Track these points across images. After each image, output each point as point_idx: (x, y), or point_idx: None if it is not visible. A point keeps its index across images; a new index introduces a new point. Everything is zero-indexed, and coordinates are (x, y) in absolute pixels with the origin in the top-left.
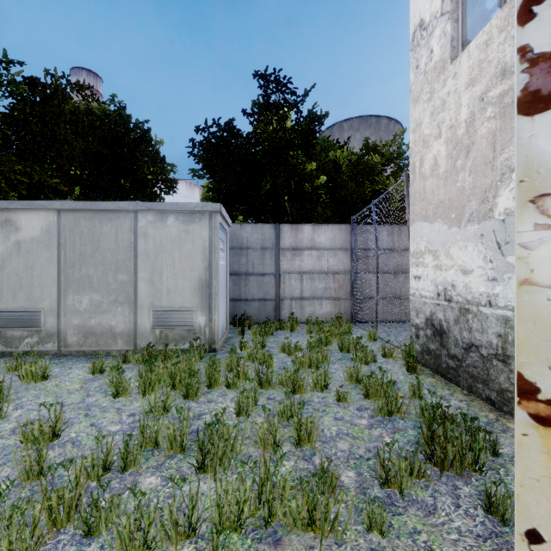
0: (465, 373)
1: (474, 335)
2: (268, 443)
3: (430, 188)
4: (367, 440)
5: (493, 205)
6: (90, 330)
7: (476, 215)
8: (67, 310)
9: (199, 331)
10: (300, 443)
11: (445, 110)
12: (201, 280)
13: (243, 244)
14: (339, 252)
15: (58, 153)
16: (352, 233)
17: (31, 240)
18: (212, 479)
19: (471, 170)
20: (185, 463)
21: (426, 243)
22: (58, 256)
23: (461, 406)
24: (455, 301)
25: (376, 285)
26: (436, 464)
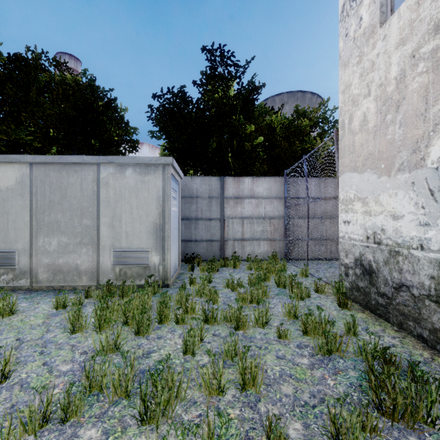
0: (395, 310)
1: (405, 276)
2: (212, 388)
3: (359, 142)
4: (310, 382)
5: (425, 154)
6: (59, 268)
7: (407, 164)
8: (38, 250)
9: (153, 268)
10: (245, 387)
11: (374, 70)
12: (156, 224)
13: (193, 193)
14: (274, 200)
15: (32, 114)
16: (285, 184)
17: (7, 189)
18: (154, 433)
19: (401, 123)
20: (129, 411)
21: (355, 191)
22: (31, 203)
23: (394, 344)
24: (384, 244)
25: (307, 228)
26: (385, 414)
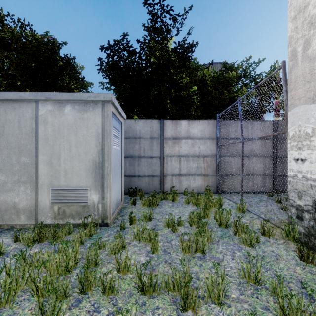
0: None
1: None
2: None
3: None
4: None
5: None
6: None
7: None
8: None
9: (92, 207)
10: None
11: None
12: (95, 162)
13: (136, 134)
14: (208, 141)
15: None
16: (217, 127)
17: None
18: None
19: None
20: None
21: (315, 125)
22: None
23: None
24: None
25: (242, 166)
26: None
